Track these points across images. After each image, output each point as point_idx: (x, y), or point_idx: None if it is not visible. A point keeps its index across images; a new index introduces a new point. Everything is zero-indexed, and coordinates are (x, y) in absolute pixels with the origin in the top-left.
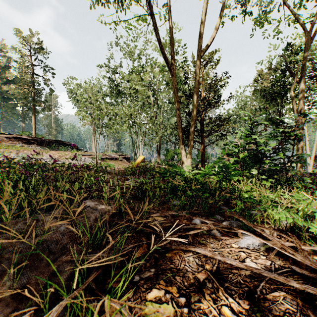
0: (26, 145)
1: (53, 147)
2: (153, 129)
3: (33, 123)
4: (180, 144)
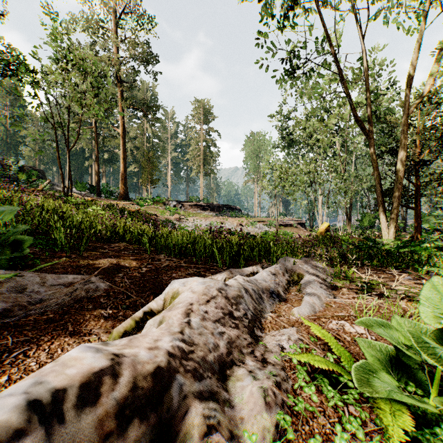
0: (203, 212)
1: (223, 213)
2: (340, 187)
3: (201, 187)
4: (379, 214)
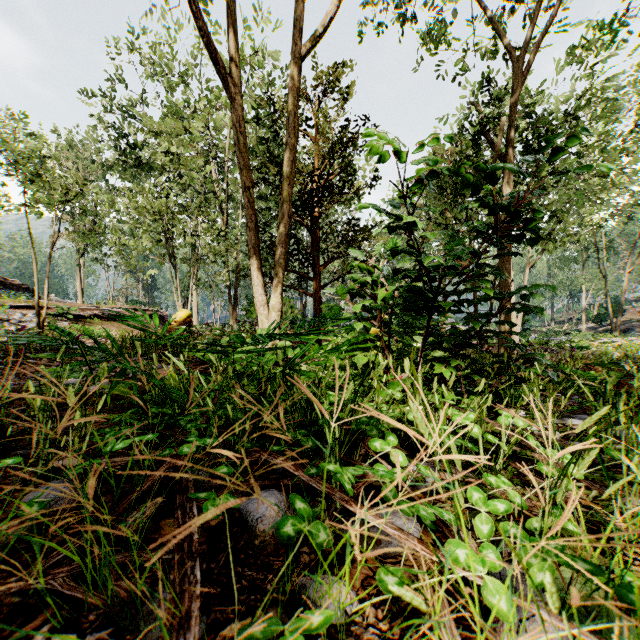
0: None
1: None
2: (216, 250)
3: None
4: (252, 275)
